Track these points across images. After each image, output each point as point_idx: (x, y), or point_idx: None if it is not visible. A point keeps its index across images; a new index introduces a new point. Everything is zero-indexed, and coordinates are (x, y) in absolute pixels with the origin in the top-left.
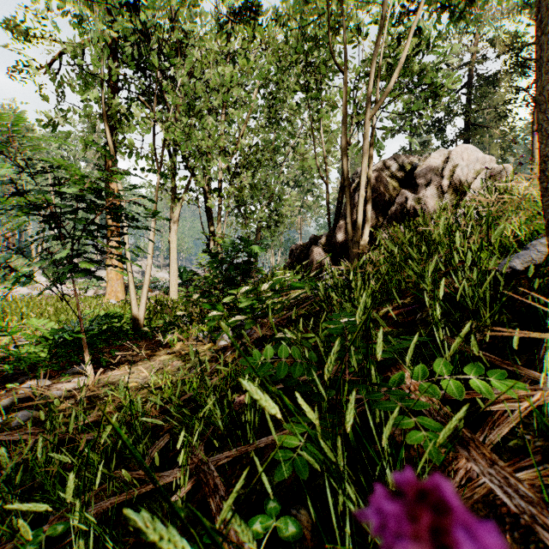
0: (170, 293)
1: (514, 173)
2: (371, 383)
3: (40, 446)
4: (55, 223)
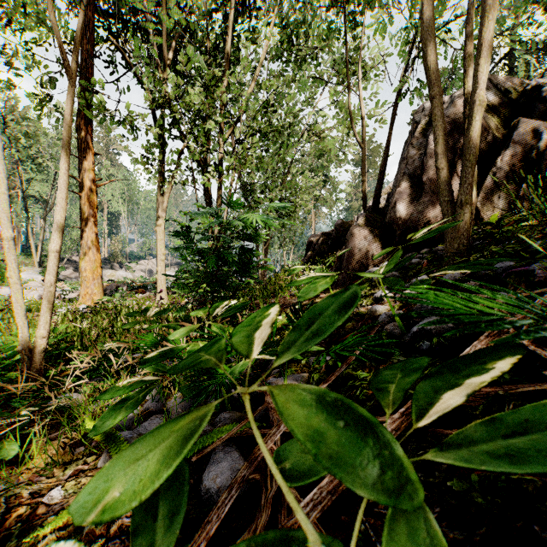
0: (157, 296)
1: None
2: None
3: None
4: None
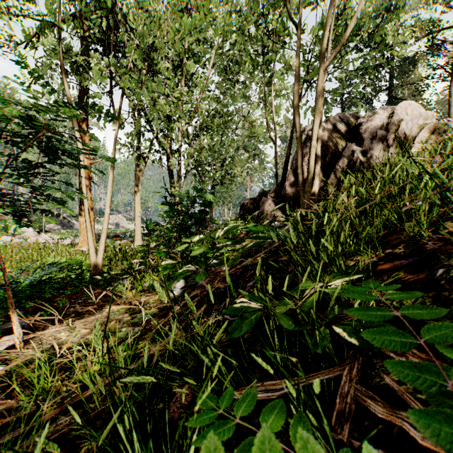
0: (135, 242)
1: None
2: None
3: None
4: None
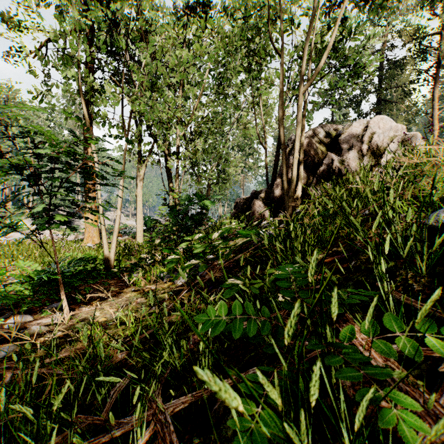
0: (136, 238)
1: (424, 139)
2: (328, 344)
3: (4, 396)
4: (34, 181)
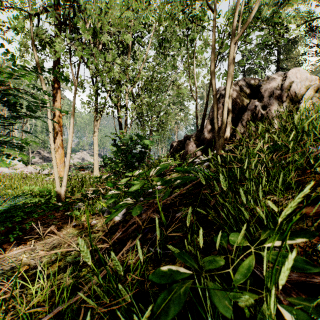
0: (94, 172)
1: None
2: None
3: None
4: None
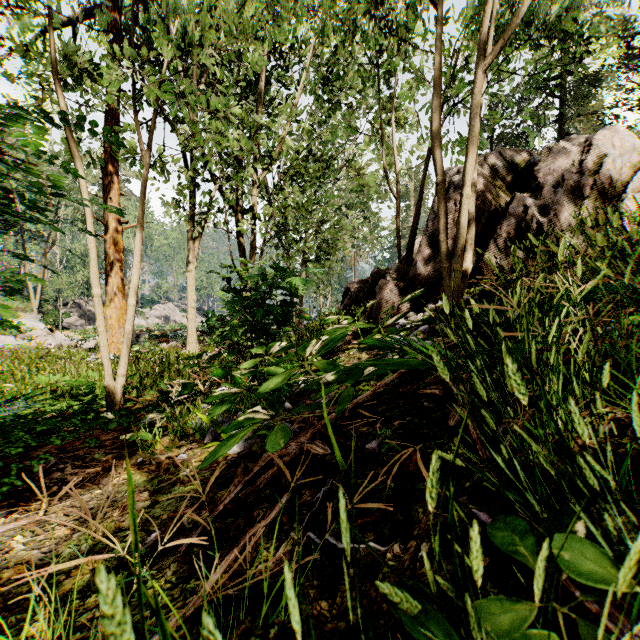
0: (188, 345)
1: None
2: None
3: None
4: None
